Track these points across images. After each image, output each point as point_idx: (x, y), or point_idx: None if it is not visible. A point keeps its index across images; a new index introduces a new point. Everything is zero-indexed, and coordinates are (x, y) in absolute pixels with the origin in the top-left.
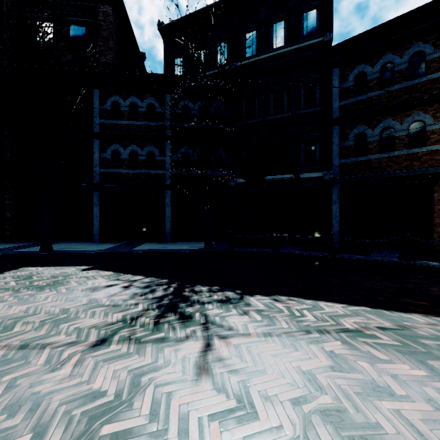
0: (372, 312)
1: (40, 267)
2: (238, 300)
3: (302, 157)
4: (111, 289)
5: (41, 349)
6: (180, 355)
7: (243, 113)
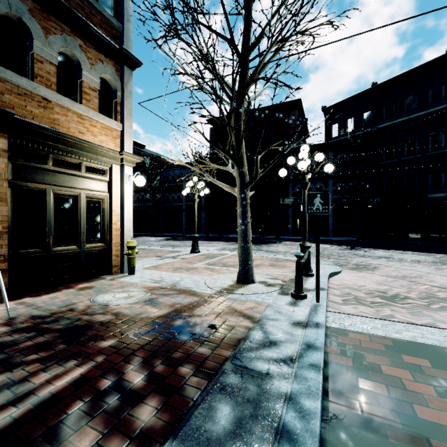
0: (423, 253)
1: (289, 242)
2: (374, 249)
3: (430, 183)
4: (327, 246)
5: (328, 250)
6: (359, 252)
7: (381, 166)
